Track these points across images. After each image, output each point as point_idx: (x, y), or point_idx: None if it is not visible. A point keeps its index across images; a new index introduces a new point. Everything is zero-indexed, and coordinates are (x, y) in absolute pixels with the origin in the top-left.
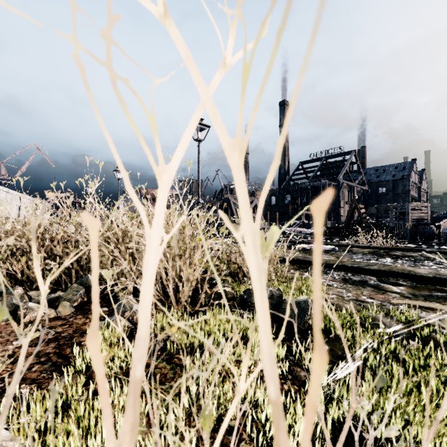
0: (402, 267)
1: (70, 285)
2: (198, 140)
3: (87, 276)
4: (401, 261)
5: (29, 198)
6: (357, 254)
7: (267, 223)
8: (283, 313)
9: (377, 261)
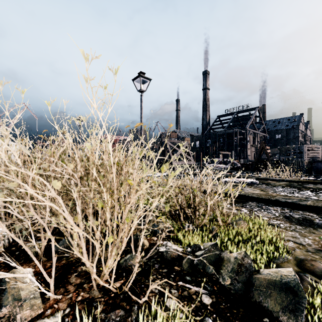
0: None
1: None
2: (140, 91)
3: None
4: None
5: None
6: (277, 187)
7: (194, 160)
8: (259, 299)
9: (301, 194)
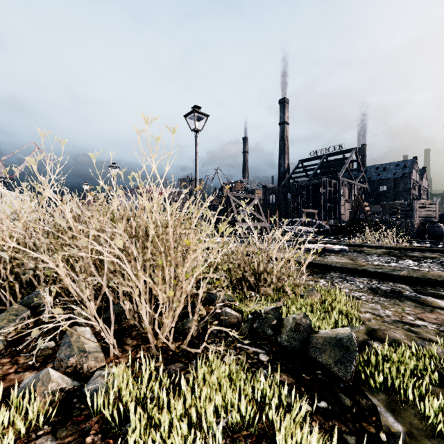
0: (437, 273)
1: (13, 303)
2: (195, 130)
3: (38, 292)
4: (427, 264)
5: (13, 193)
6: (371, 255)
7: (267, 221)
8: (314, 355)
9: (399, 264)
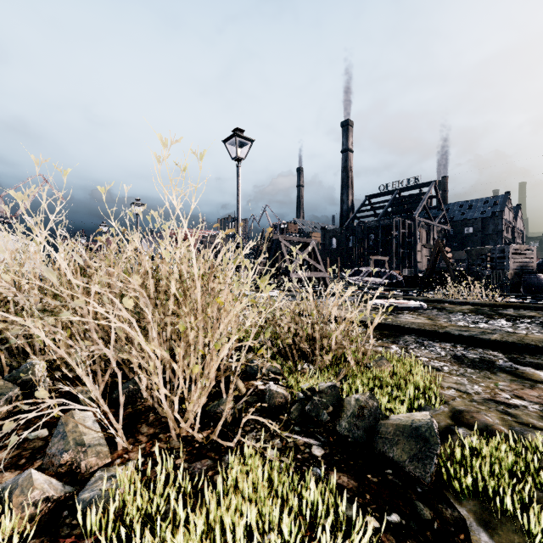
0: (538, 337)
1: None
2: (236, 159)
3: (30, 363)
4: (524, 325)
5: (12, 237)
6: (455, 314)
7: (327, 271)
8: (383, 449)
9: (489, 325)
